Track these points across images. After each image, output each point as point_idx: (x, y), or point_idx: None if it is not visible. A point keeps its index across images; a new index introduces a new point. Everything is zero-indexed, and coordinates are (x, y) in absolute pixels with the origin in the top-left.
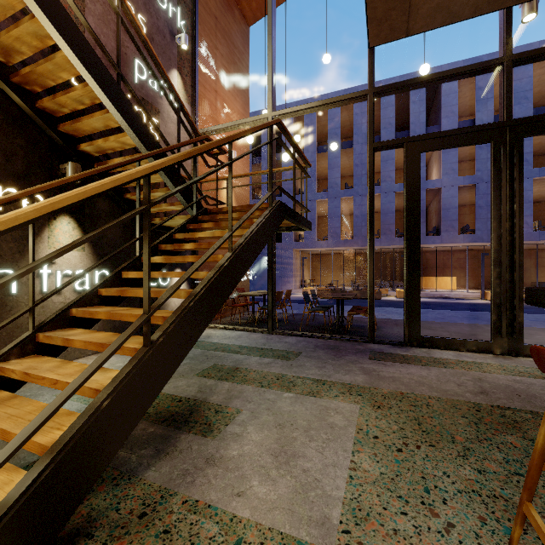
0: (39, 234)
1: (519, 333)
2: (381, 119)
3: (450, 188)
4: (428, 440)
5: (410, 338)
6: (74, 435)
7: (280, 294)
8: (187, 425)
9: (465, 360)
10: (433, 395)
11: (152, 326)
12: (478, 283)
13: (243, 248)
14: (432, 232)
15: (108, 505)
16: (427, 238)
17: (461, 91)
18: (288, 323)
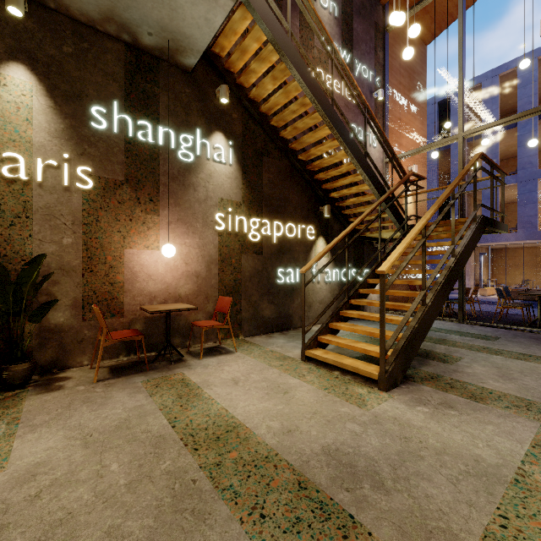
0: (311, 249)
1: None
2: None
3: None
4: None
5: None
6: (409, 334)
7: (468, 290)
8: (429, 358)
9: None
10: None
11: (359, 309)
12: None
13: (460, 254)
14: None
15: (411, 373)
16: None
17: None
18: (476, 317)
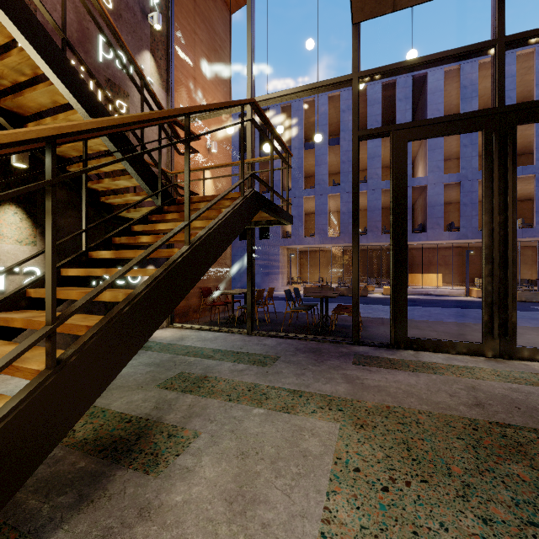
0: None
1: (511, 334)
2: (368, 116)
3: (435, 186)
4: (420, 473)
5: (396, 340)
6: None
7: (261, 292)
8: (129, 456)
9: (456, 364)
10: (424, 409)
11: None
12: (462, 280)
13: (204, 241)
14: (418, 229)
15: None
16: (413, 236)
17: (446, 90)
18: (270, 322)
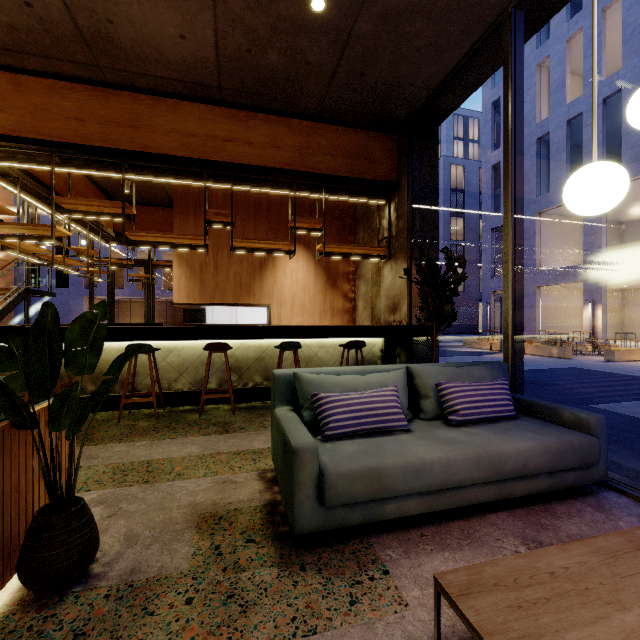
0: None
1: None
2: None
3: None
4: None
5: None
6: None
7: None
8: None
9: None
10: None
11: None
12: None
13: (1, 311)
14: None
15: None
16: None
17: None
18: None
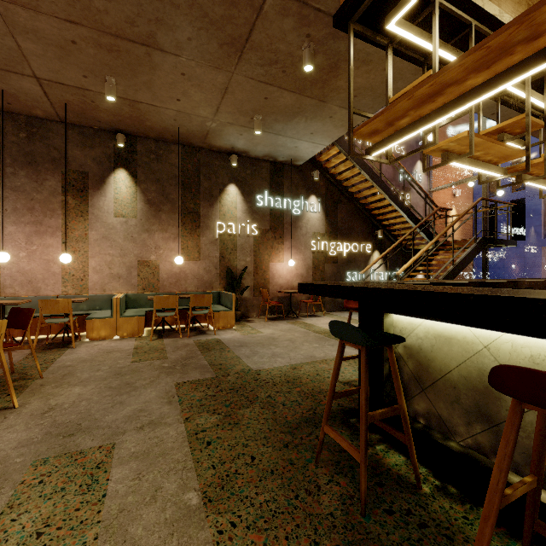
0: (369, 259)
1: None
2: None
3: None
4: None
5: None
6: None
7: None
8: None
9: None
10: None
11: None
12: None
13: (458, 263)
14: None
15: None
16: None
17: None
18: None
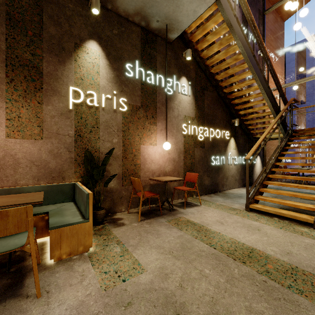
0: (227, 144)
1: None
2: None
3: None
4: None
5: None
6: None
7: None
8: None
9: None
10: None
11: (251, 180)
12: None
13: None
14: None
15: None
16: None
17: None
18: None
